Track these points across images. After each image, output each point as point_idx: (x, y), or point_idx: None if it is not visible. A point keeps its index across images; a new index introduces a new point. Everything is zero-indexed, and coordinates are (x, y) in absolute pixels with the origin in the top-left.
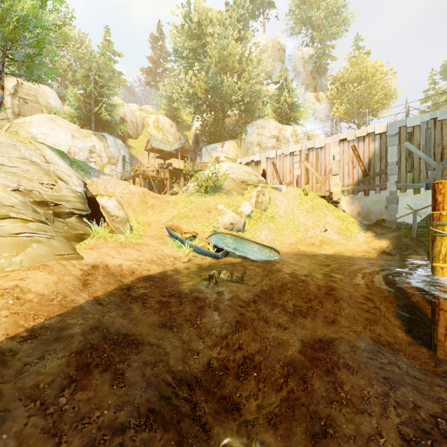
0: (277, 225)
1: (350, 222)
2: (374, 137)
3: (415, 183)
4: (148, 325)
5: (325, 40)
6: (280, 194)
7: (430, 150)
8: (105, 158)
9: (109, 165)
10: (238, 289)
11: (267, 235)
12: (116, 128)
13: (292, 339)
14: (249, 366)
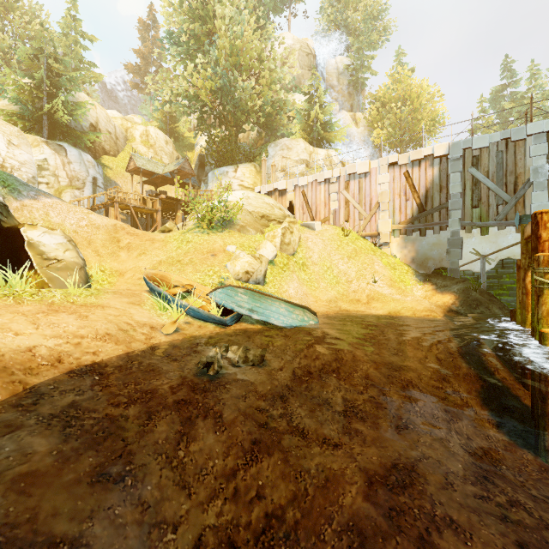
0: (310, 275)
1: (404, 271)
2: (433, 162)
3: (482, 221)
4: (62, 484)
5: (364, 48)
6: (313, 233)
7: (501, 179)
8: (64, 179)
9: (70, 189)
10: (256, 377)
11: (297, 288)
12: (83, 138)
13: (349, 469)
14: (277, 534)
